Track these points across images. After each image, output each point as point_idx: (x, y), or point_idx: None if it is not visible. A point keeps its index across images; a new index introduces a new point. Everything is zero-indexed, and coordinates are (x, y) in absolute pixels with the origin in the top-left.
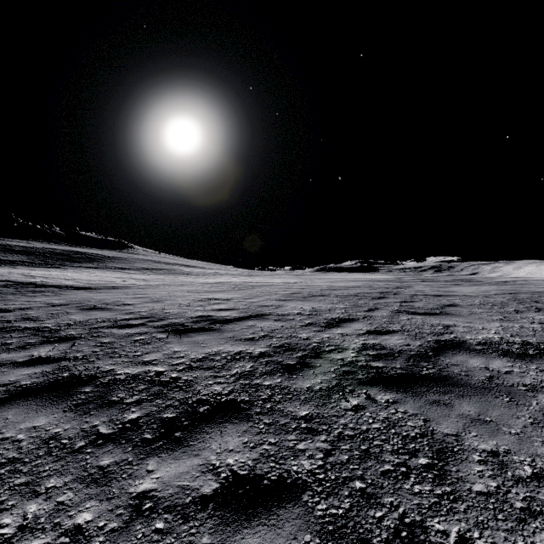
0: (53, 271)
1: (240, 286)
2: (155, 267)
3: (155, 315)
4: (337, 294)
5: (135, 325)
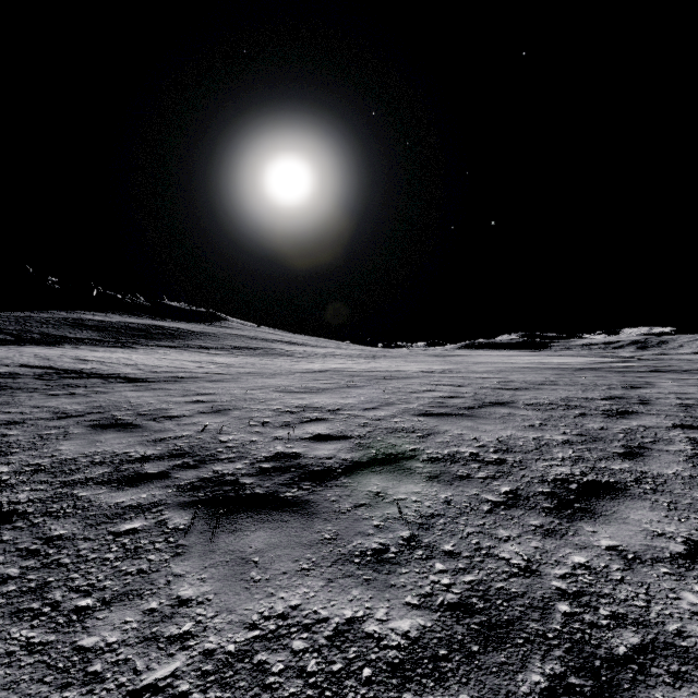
0: (119, 352)
1: (357, 377)
2: (250, 345)
3: (197, 449)
4: (529, 401)
5: (148, 476)
